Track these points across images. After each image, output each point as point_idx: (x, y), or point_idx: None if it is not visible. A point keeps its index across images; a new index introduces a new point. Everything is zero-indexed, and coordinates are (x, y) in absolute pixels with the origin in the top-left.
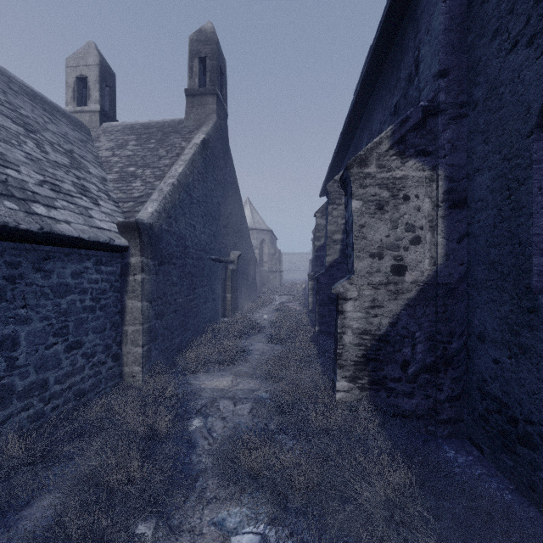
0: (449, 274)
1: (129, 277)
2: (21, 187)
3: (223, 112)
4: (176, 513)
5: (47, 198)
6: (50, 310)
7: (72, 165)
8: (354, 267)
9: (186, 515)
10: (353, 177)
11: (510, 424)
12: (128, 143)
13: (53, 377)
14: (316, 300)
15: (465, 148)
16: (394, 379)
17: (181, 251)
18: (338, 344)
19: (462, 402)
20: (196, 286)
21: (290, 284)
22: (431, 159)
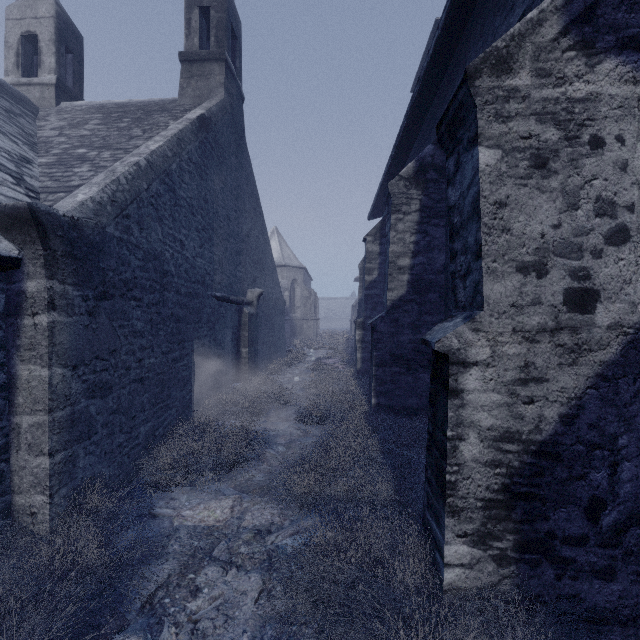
0: None
1: (23, 320)
2: None
3: (236, 89)
4: None
5: None
6: None
7: None
8: (483, 294)
9: None
10: (480, 98)
11: None
12: (88, 122)
13: None
14: (373, 358)
15: None
16: (570, 539)
17: (153, 279)
18: (447, 461)
19: None
20: (186, 337)
21: (328, 335)
22: None
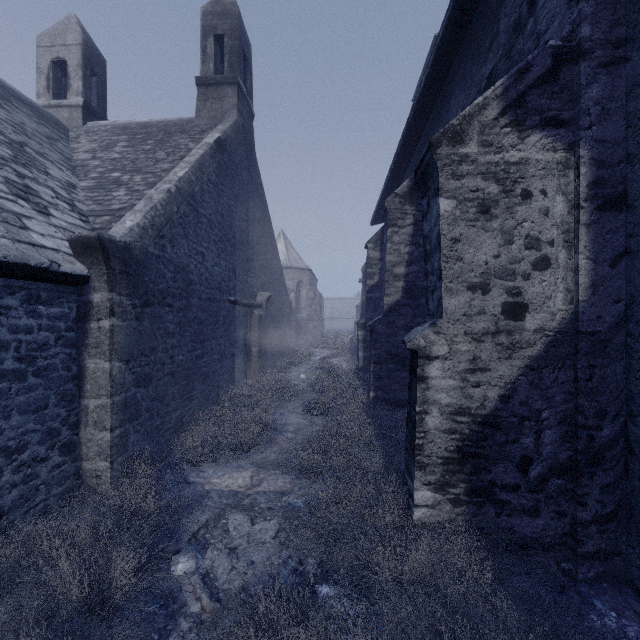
0: (597, 317)
1: (90, 324)
2: None
3: (247, 109)
4: None
5: None
6: None
7: (16, 159)
8: (442, 306)
9: None
10: (441, 162)
11: None
12: (116, 144)
13: None
14: (371, 356)
15: (623, 114)
16: (507, 487)
17: (181, 288)
18: (416, 429)
19: (619, 524)
20: (206, 337)
21: (333, 335)
22: (566, 133)
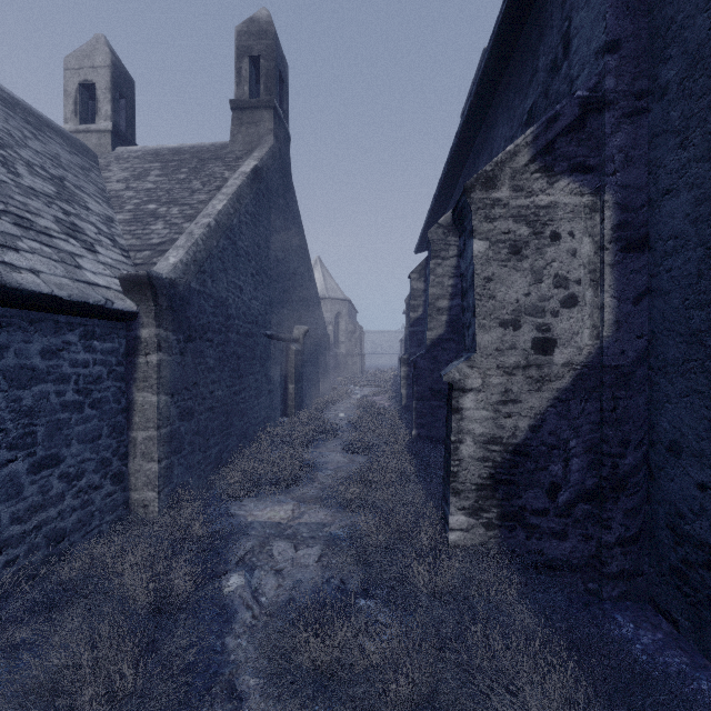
0: (621, 352)
1: (138, 359)
2: None
3: (283, 133)
4: None
5: (5, 234)
6: (2, 409)
7: (59, 196)
8: (476, 342)
9: None
10: (474, 205)
11: None
12: (149, 173)
13: (7, 514)
14: (413, 393)
15: (645, 161)
16: (536, 512)
17: (220, 322)
18: (451, 458)
19: (641, 546)
20: (244, 373)
21: (375, 372)
22: (593, 178)
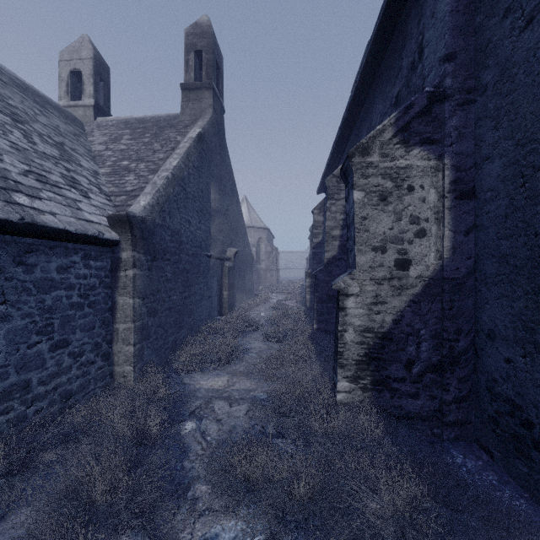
0: (456, 268)
1: (120, 273)
2: (3, 175)
3: (219, 107)
4: (165, 528)
5: (32, 188)
6: (33, 307)
7: (62, 157)
8: (355, 261)
9: (175, 530)
10: (355, 167)
11: (524, 428)
12: (122, 137)
13: (36, 378)
14: (315, 297)
15: (473, 136)
16: (397, 379)
17: (175, 247)
18: (338, 342)
19: (470, 403)
20: (191, 283)
21: (287, 282)
22: (437, 148)
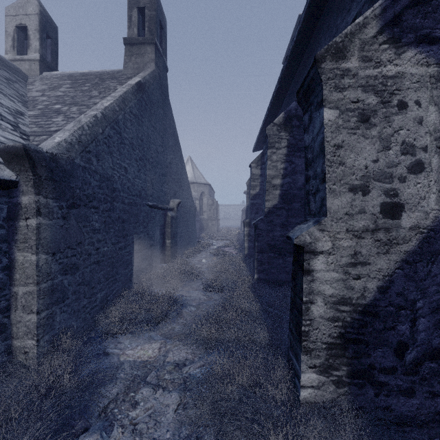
0: None
1: (19, 222)
2: None
3: (162, 63)
4: None
5: None
6: None
7: None
8: (326, 206)
9: None
10: (325, 75)
11: None
12: (62, 86)
13: None
14: (255, 247)
15: None
16: (385, 370)
17: (106, 194)
18: (303, 318)
19: None
20: (128, 233)
21: (226, 230)
22: (439, 49)
